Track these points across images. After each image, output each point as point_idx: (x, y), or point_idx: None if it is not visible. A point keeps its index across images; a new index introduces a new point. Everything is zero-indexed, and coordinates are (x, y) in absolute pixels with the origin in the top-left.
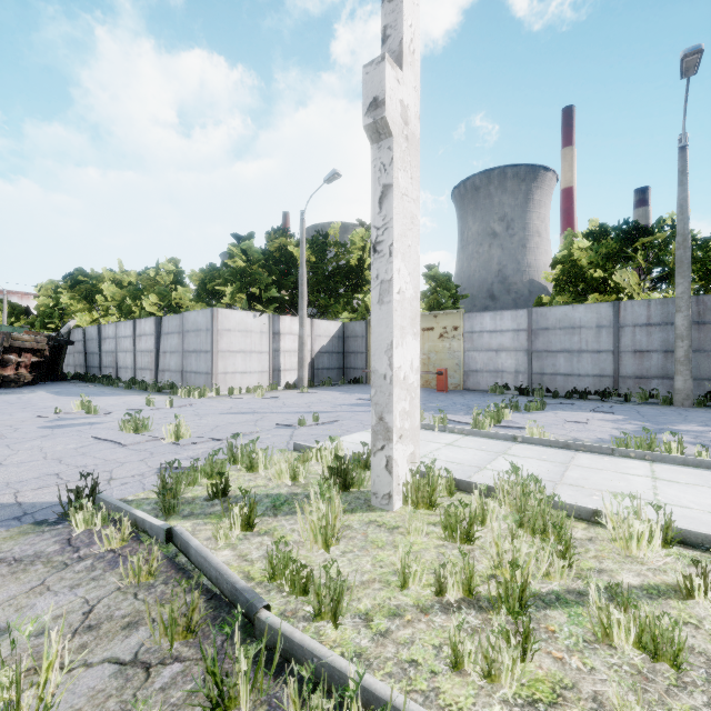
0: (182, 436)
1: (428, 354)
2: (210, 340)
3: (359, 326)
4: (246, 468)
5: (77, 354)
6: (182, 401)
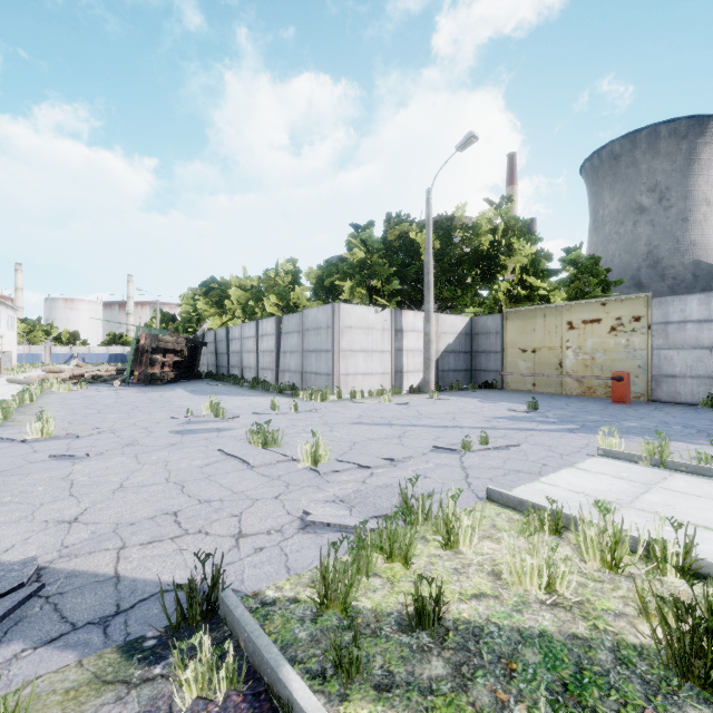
0: (320, 458)
1: (591, 354)
2: (331, 338)
3: (491, 320)
4: (440, 542)
5: (209, 355)
6: (306, 405)
